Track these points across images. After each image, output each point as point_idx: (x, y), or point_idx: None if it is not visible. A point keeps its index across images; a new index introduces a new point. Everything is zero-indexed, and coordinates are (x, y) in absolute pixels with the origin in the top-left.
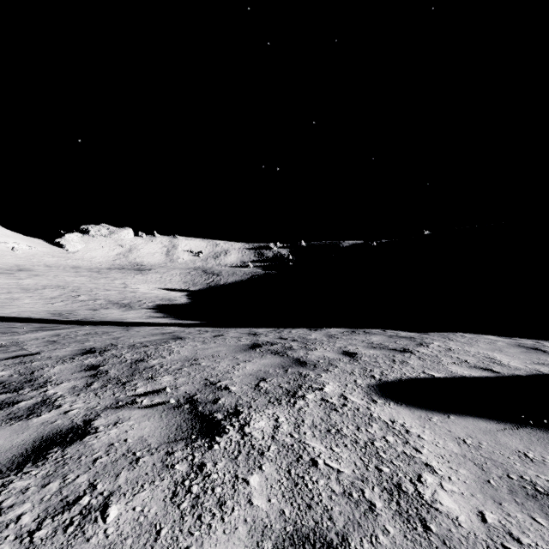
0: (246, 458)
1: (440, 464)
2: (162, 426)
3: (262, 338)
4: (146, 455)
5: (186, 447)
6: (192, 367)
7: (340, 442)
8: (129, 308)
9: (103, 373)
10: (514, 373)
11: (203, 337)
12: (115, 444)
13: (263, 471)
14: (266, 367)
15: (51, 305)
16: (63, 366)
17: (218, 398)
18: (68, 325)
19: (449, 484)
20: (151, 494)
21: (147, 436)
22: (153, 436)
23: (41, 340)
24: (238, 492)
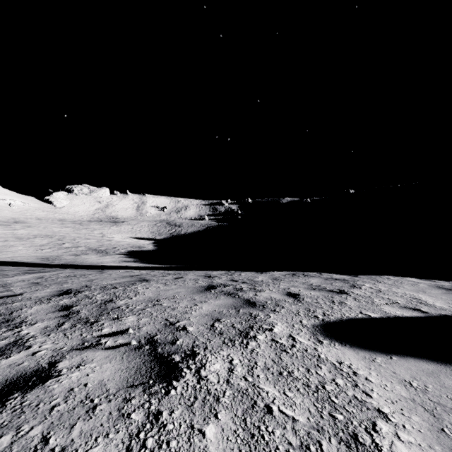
0: (202, 405)
1: (392, 410)
2: (122, 369)
3: (216, 280)
4: (103, 402)
5: (143, 393)
6: (154, 307)
7: (293, 385)
8: (105, 254)
9: (74, 313)
10: (441, 313)
11: (166, 279)
12: (75, 389)
13: (219, 420)
14: (220, 308)
15: (40, 251)
16: (40, 307)
17: (176, 339)
18: (52, 268)
19: (404, 433)
20: (104, 450)
21: (107, 380)
22: (113, 380)
23: (26, 281)
24: (194, 446)
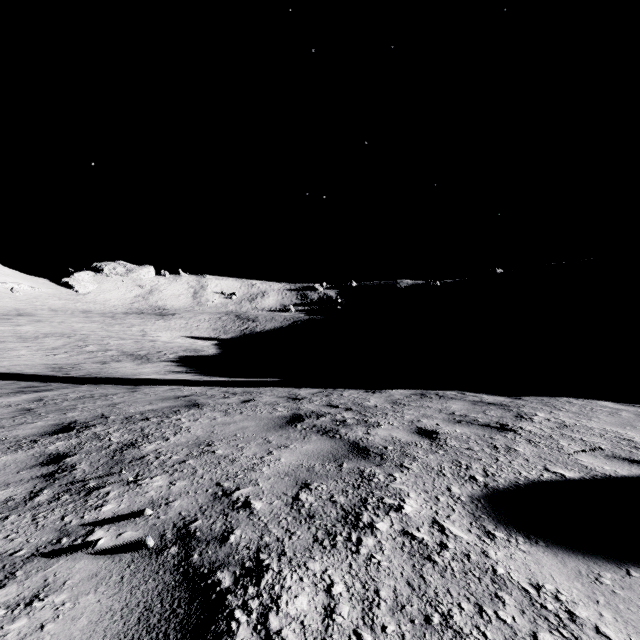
0: None
1: None
2: (114, 610)
3: (305, 405)
4: None
5: None
6: (201, 458)
7: None
8: (146, 360)
9: (66, 470)
10: None
11: (228, 404)
12: None
13: None
14: (310, 459)
15: (52, 357)
16: (13, 457)
17: (230, 529)
18: (63, 384)
19: None
20: None
21: None
22: None
23: (13, 407)
24: None
